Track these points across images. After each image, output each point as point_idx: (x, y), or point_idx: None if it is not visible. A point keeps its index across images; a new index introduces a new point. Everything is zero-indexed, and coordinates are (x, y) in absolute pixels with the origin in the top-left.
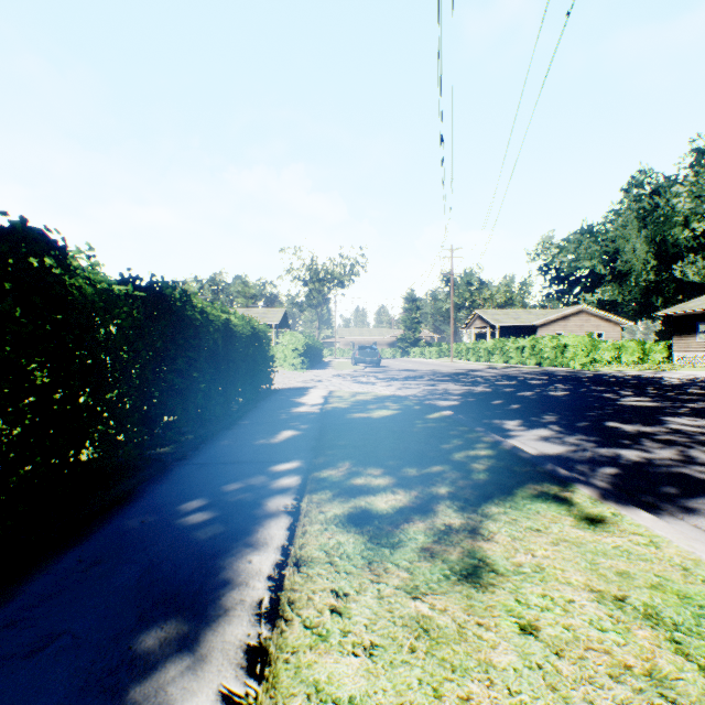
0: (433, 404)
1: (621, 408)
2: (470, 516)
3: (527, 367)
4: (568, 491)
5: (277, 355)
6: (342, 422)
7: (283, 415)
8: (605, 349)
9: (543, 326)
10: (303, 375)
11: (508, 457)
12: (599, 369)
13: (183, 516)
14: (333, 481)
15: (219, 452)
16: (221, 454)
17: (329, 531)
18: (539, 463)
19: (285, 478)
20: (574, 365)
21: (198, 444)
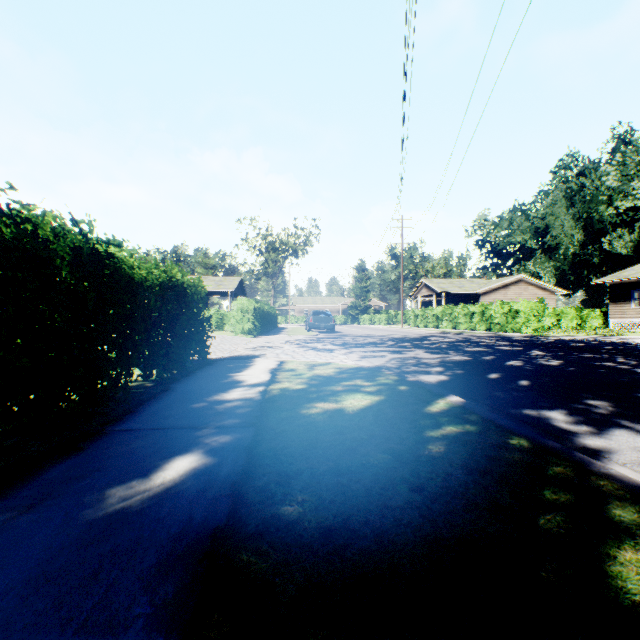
0: (422, 383)
1: None
2: None
3: (479, 332)
4: None
5: (230, 321)
6: (293, 426)
7: (198, 409)
8: (546, 316)
9: (485, 294)
10: (254, 341)
11: None
12: (549, 334)
13: None
14: None
15: None
16: None
17: None
18: None
19: None
20: (526, 330)
21: None
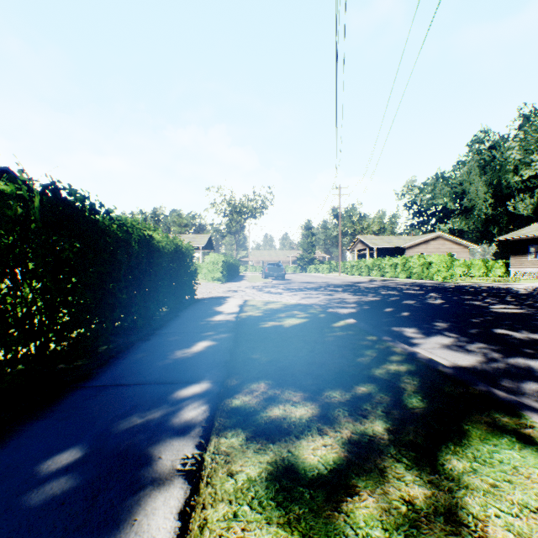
0: (336, 312)
1: (497, 314)
2: (432, 479)
3: (400, 280)
4: (529, 427)
5: (203, 270)
6: (255, 331)
7: (201, 324)
8: (458, 266)
9: (410, 248)
10: (223, 286)
11: (431, 374)
12: (456, 281)
13: (37, 485)
14: (246, 413)
15: (126, 369)
16: (128, 372)
17: (240, 521)
18: (467, 381)
19: (191, 408)
20: (437, 278)
21: (108, 359)
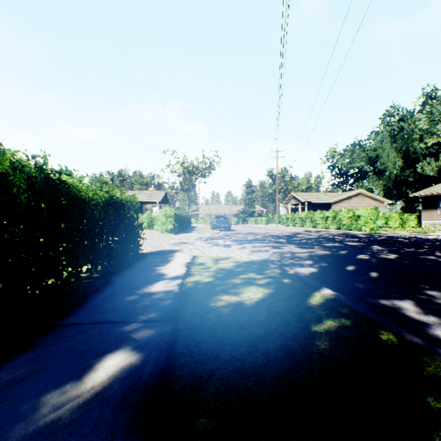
0: (300, 276)
1: None
2: None
3: (332, 230)
4: None
5: (158, 222)
6: (204, 320)
7: (130, 301)
8: (378, 218)
9: (335, 203)
10: (174, 237)
11: None
12: (381, 232)
13: None
14: None
15: None
16: None
17: None
18: None
19: None
20: (365, 229)
21: None
